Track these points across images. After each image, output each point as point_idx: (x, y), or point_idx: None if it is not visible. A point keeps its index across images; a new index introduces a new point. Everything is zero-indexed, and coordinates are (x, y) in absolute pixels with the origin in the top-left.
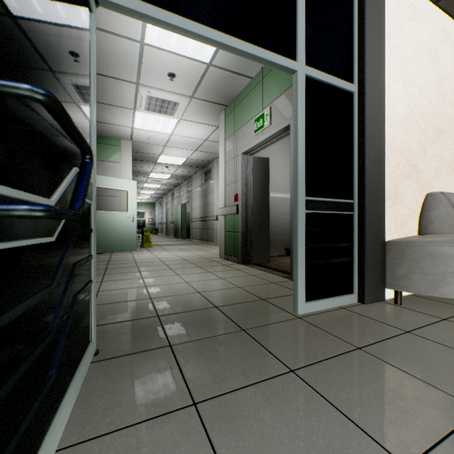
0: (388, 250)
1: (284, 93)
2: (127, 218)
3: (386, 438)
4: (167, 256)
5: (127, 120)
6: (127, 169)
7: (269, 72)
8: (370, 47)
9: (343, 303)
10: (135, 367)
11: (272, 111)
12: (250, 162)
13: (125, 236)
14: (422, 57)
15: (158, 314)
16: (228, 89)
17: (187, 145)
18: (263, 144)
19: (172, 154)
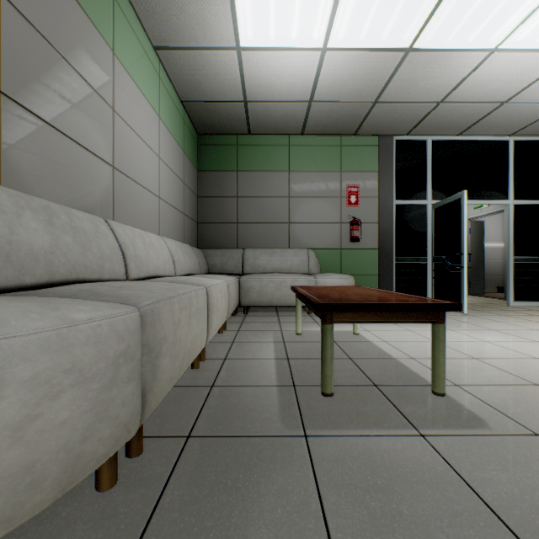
0: None
1: None
2: None
3: (533, 314)
4: None
5: None
6: None
7: None
8: None
9: (536, 305)
10: None
11: None
12: (467, 225)
13: None
14: None
15: None
16: None
17: None
18: (481, 216)
19: None
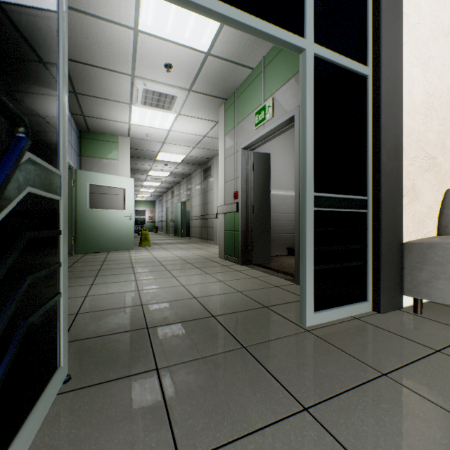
0: (406, 252)
1: (288, 83)
2: (124, 217)
3: None
4: (165, 255)
5: (123, 115)
6: (124, 166)
7: (271, 60)
8: (386, 24)
9: (356, 313)
10: (110, 401)
11: (275, 102)
12: (250, 157)
13: (123, 235)
14: (441, 39)
15: (147, 325)
16: (227, 80)
17: (186, 142)
18: (265, 138)
19: (171, 152)
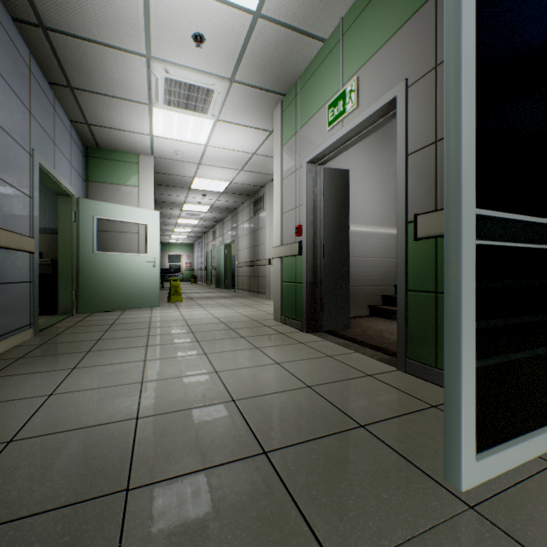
0: None
1: (384, 48)
2: (146, 263)
3: None
4: (199, 316)
5: (142, 122)
6: (147, 195)
7: (355, 20)
8: None
9: (546, 448)
10: None
11: (361, 83)
12: (319, 175)
13: (144, 287)
14: None
15: (130, 482)
16: (286, 63)
17: (229, 162)
18: (343, 143)
19: (210, 177)
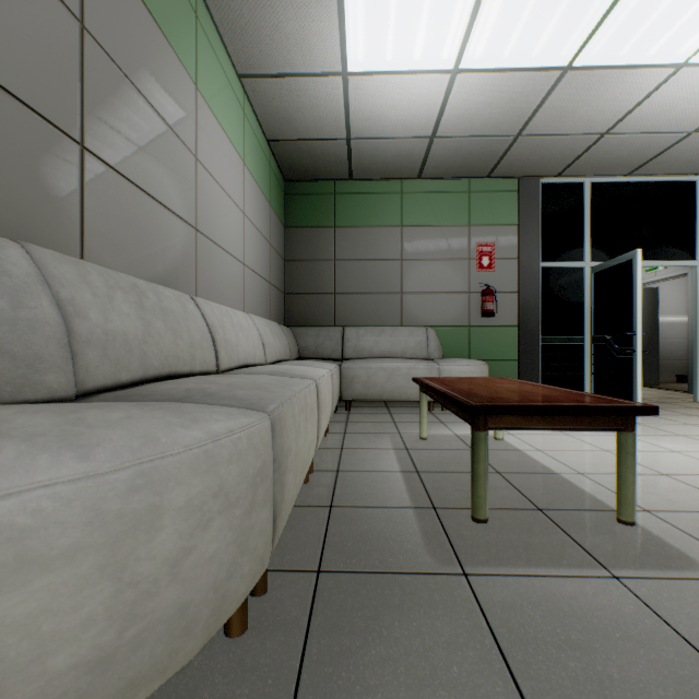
0: None
1: None
2: None
3: None
4: None
5: None
6: None
7: None
8: None
9: None
10: None
11: None
12: None
13: None
14: None
15: None
16: None
17: None
18: (655, 281)
19: None
